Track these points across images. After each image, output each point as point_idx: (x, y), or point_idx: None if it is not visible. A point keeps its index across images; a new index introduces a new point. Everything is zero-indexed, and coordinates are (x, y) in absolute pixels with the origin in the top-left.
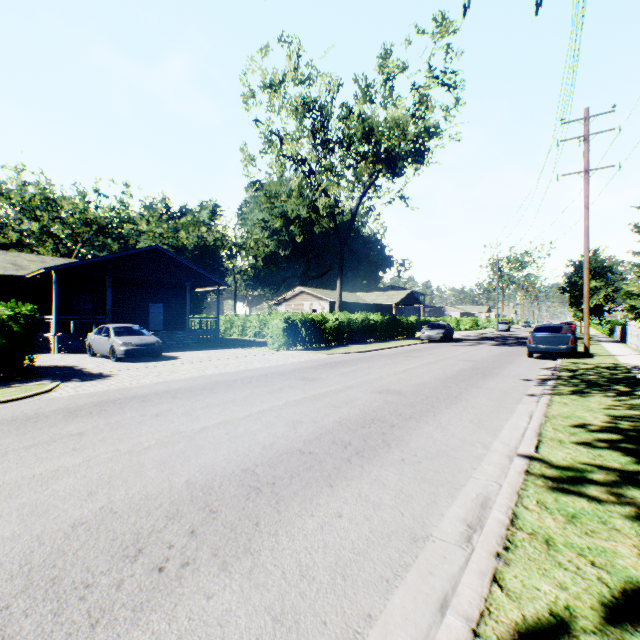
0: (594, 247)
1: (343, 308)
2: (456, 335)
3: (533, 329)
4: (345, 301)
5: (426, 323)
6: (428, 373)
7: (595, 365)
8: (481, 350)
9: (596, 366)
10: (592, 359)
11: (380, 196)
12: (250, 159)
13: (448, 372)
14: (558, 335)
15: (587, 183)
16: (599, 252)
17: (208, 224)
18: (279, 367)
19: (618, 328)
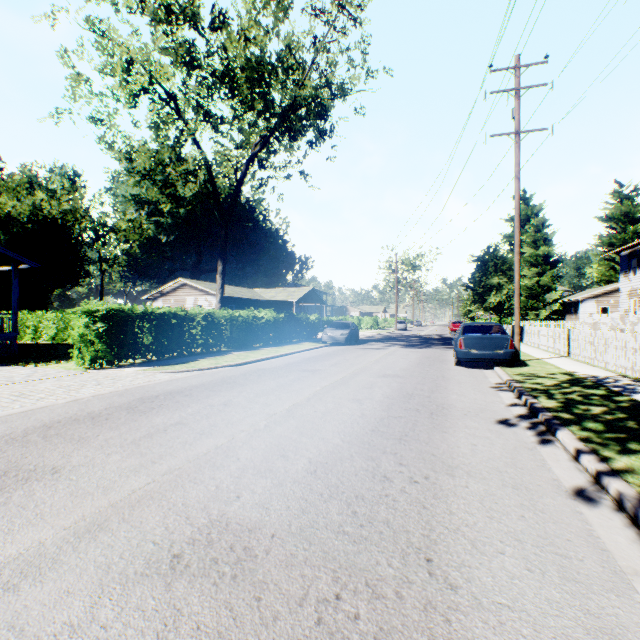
0: (497, 242)
1: (236, 305)
2: (360, 335)
3: (462, 328)
4: (238, 297)
5: (329, 322)
6: (335, 416)
7: (553, 378)
8: (395, 355)
9: (558, 380)
10: (532, 366)
11: (276, 167)
12: (77, 74)
13: (369, 409)
14: (495, 336)
15: (518, 148)
16: (499, 248)
17: (47, 188)
18: (10, 421)
19: (509, 326)
